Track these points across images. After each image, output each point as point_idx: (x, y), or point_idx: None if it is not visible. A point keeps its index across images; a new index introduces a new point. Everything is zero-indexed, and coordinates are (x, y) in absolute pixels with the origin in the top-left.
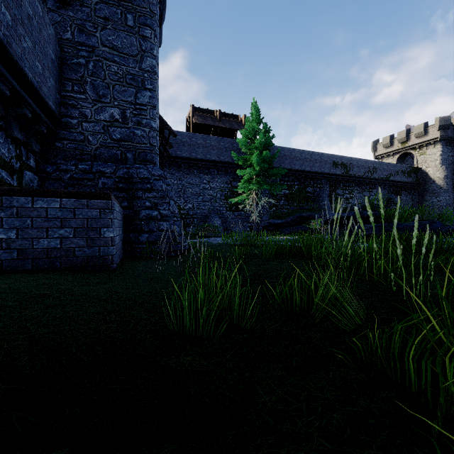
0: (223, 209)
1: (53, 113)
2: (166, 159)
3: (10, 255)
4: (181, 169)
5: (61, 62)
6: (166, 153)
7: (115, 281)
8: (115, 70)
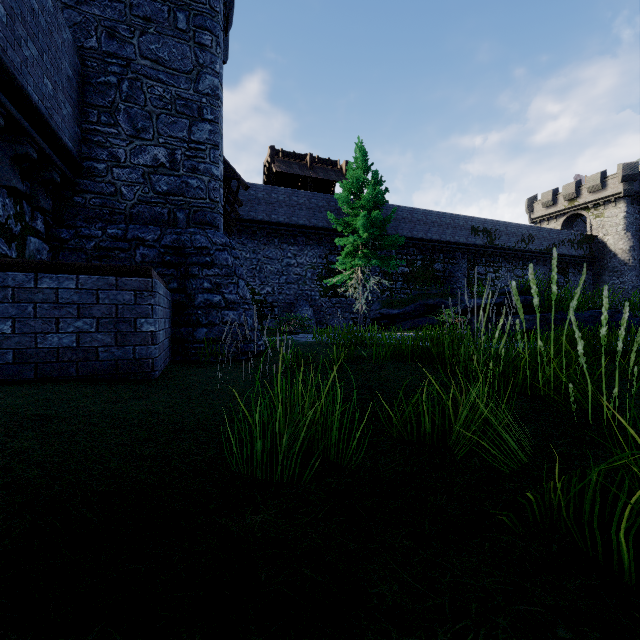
0: (315, 294)
1: (70, 153)
2: (234, 222)
3: (2, 357)
4: (255, 238)
5: (82, 80)
6: (234, 214)
7: (156, 396)
8: (160, 93)
